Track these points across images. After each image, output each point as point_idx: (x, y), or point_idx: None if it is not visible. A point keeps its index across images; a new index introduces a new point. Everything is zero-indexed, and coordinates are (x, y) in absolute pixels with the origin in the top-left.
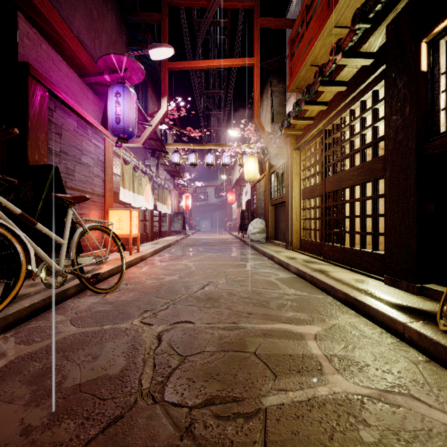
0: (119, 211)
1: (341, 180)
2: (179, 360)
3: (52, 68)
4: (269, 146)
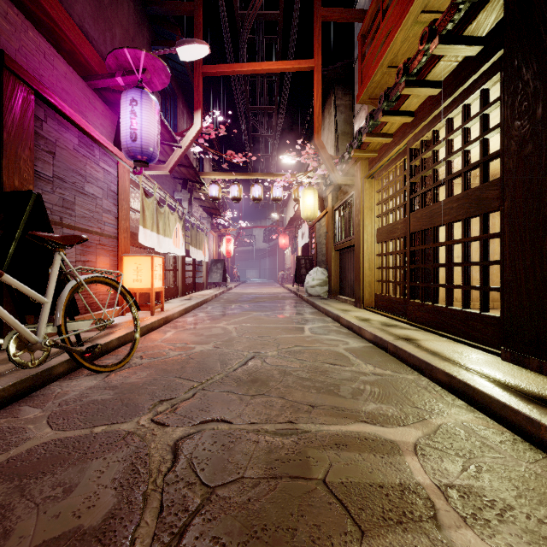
0: (137, 258)
1: (434, 215)
2: (202, 496)
3: (42, 64)
4: (333, 173)
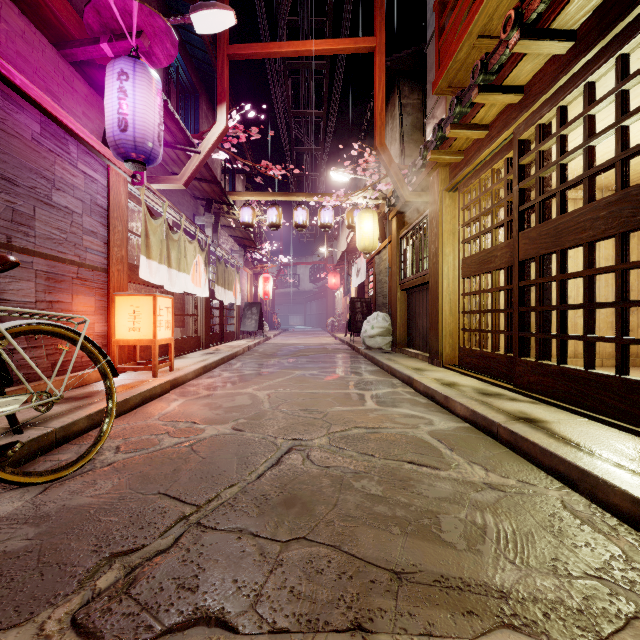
0: (134, 298)
1: (562, 232)
2: None
3: None
4: (400, 188)
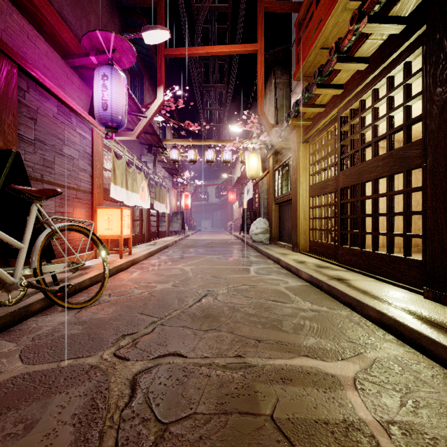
0: (109, 210)
1: (361, 173)
2: (155, 434)
3: (26, 43)
4: (273, 139)
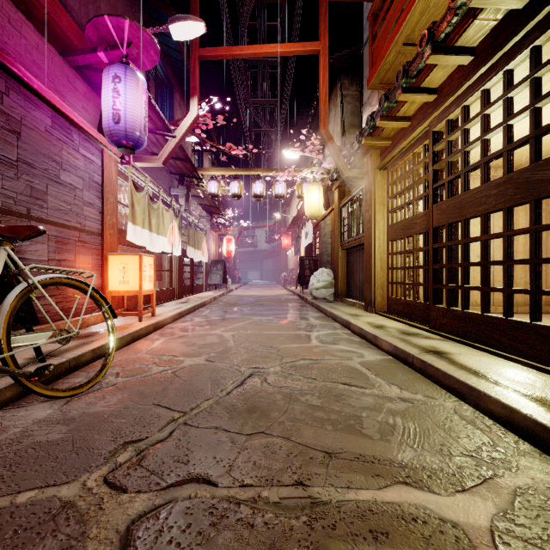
0: (124, 257)
1: (465, 205)
2: None
3: (6, 29)
4: (340, 166)
